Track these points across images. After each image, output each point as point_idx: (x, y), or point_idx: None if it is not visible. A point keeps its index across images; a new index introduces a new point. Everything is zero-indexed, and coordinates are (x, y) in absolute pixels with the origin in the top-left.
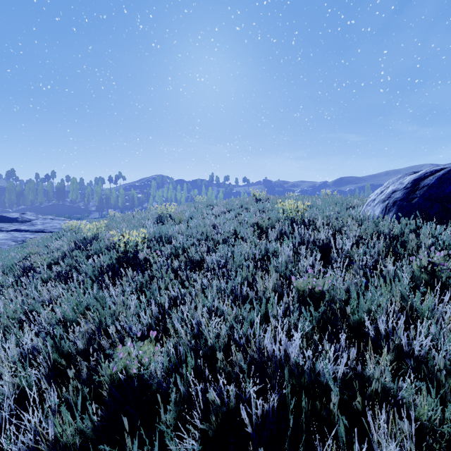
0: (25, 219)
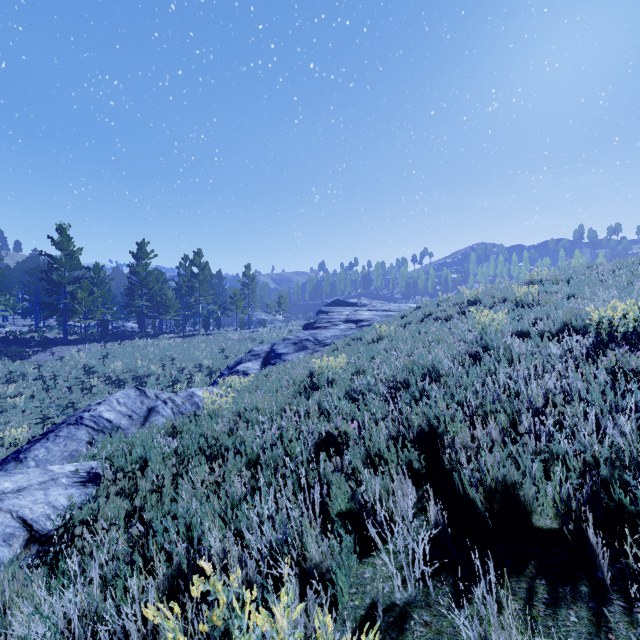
0: (362, 304)
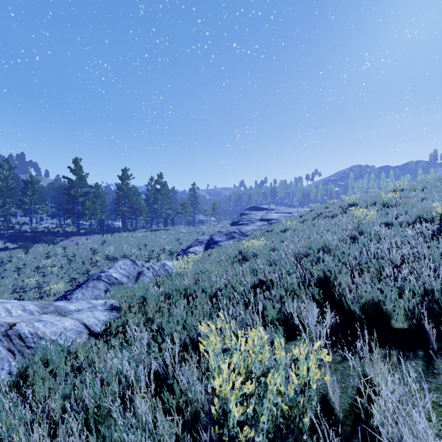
0: (271, 209)
